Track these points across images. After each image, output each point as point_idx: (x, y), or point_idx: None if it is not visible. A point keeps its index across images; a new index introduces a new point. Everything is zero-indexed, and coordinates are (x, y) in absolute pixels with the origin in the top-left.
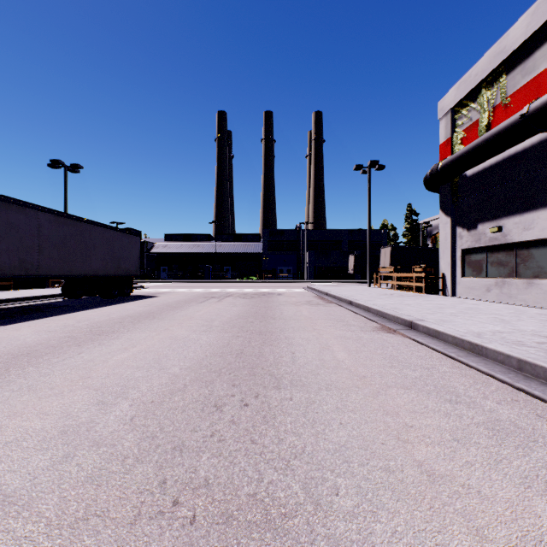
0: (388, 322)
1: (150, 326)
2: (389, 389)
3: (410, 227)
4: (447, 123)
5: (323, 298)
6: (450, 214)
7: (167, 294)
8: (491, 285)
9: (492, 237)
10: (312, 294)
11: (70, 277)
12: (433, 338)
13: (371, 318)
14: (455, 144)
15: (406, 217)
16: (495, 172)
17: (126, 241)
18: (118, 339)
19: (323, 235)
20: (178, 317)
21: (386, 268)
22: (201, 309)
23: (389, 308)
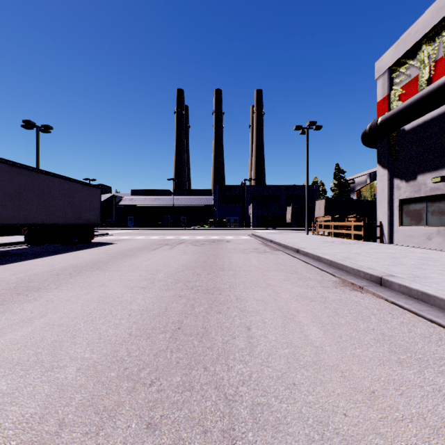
0: (347, 275)
1: (87, 279)
2: (441, 441)
3: (338, 183)
4: (384, 82)
5: (268, 245)
6: (388, 167)
7: (125, 241)
8: (432, 234)
9: (434, 187)
10: (257, 241)
11: (26, 226)
12: (418, 301)
13: (326, 269)
14: (392, 101)
15: (334, 175)
16: (437, 124)
17: (87, 192)
18: (34, 302)
19: (264, 190)
20: (123, 267)
21: (324, 218)
22: (150, 258)
23: (341, 257)
